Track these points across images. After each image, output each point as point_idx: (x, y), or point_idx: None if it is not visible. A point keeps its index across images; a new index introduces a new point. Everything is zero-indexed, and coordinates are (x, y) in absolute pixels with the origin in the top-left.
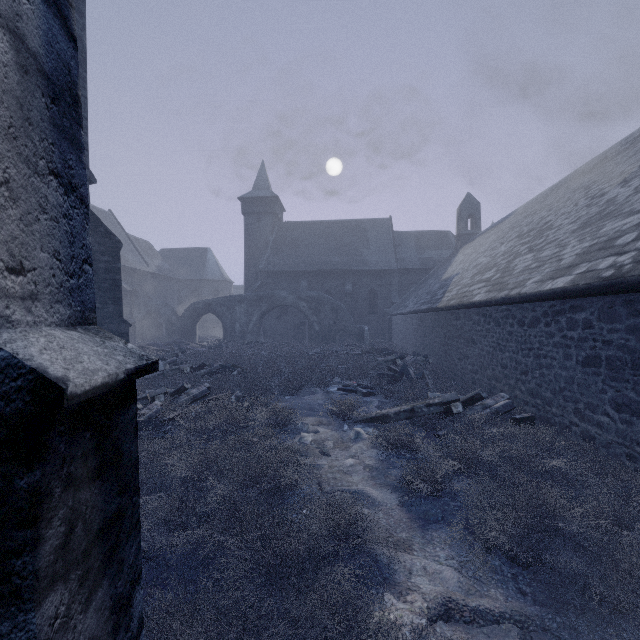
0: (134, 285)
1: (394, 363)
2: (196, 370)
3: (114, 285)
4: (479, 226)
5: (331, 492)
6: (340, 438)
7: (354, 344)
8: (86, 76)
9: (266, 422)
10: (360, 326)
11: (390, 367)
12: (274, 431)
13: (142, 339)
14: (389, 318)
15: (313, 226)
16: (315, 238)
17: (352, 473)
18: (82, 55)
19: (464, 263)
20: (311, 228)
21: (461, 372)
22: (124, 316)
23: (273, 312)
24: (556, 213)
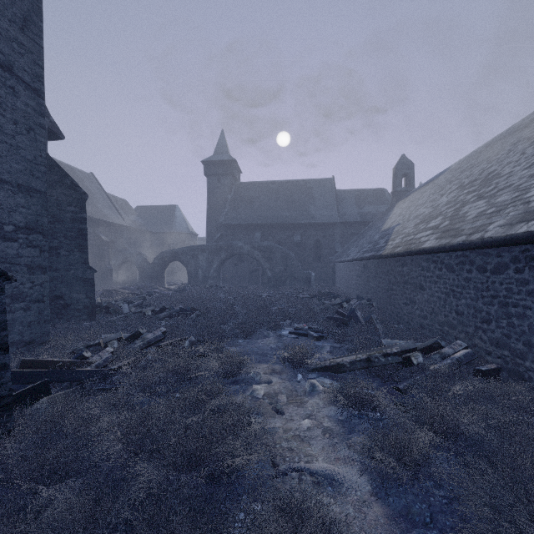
0: (112, 237)
1: (341, 306)
2: (158, 313)
3: (80, 234)
4: (413, 184)
5: (287, 472)
6: (294, 390)
7: (302, 288)
8: (42, 26)
9: (217, 371)
10: (307, 272)
11: (338, 311)
12: (225, 381)
13: (119, 283)
14: (332, 265)
15: (266, 185)
16: (268, 196)
17: (310, 440)
18: (37, 4)
19: (403, 215)
20: (264, 187)
21: (407, 316)
22: (102, 263)
23: (231, 260)
24: (500, 163)
